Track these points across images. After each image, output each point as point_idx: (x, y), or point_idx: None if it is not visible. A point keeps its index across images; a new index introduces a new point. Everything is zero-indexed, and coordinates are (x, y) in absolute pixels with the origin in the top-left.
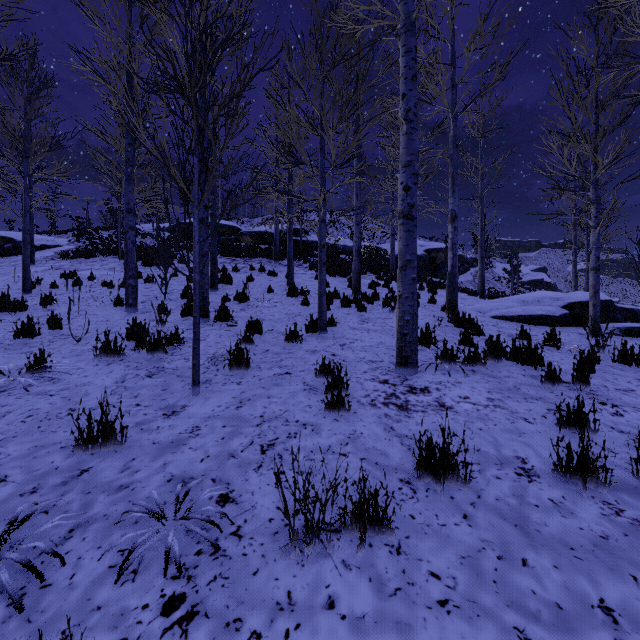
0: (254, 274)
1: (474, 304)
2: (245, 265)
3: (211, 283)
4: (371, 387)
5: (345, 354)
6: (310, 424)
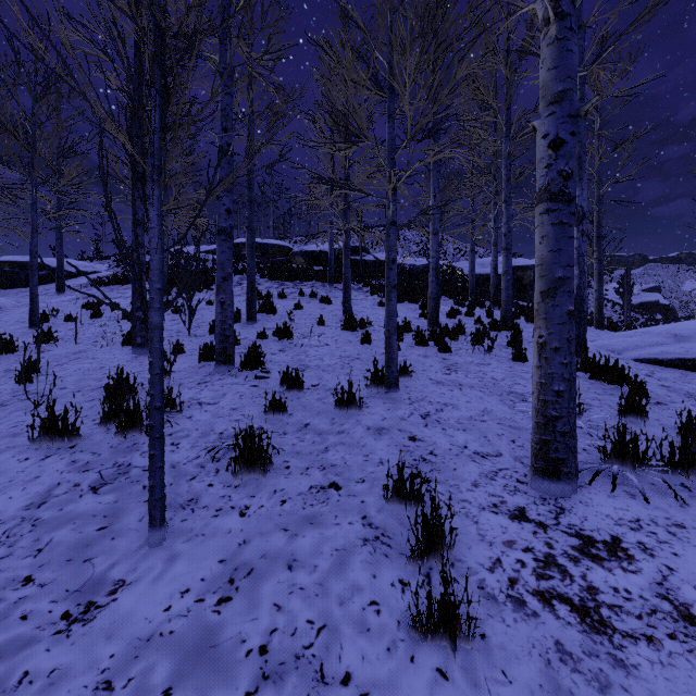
0: (304, 301)
1: (595, 338)
2: (294, 290)
3: (248, 313)
4: (497, 532)
5: (432, 437)
6: (378, 695)
